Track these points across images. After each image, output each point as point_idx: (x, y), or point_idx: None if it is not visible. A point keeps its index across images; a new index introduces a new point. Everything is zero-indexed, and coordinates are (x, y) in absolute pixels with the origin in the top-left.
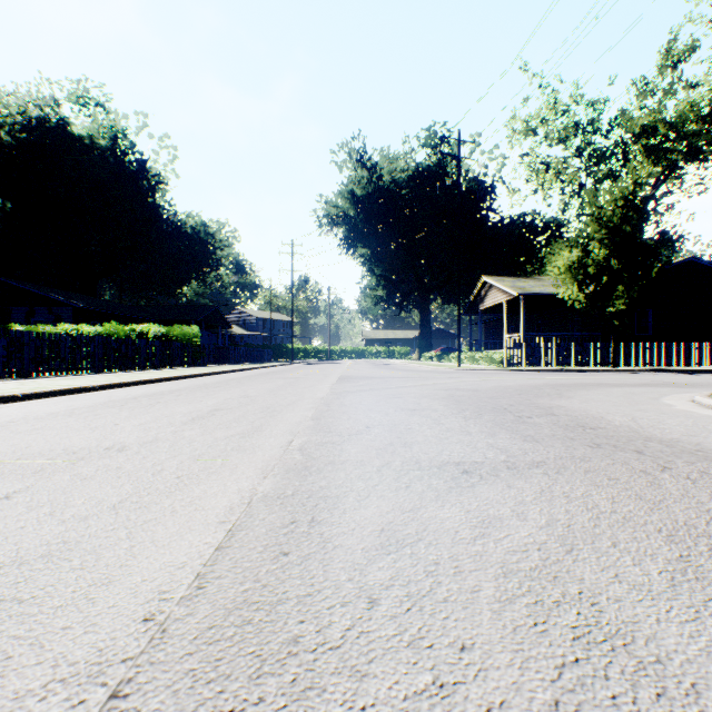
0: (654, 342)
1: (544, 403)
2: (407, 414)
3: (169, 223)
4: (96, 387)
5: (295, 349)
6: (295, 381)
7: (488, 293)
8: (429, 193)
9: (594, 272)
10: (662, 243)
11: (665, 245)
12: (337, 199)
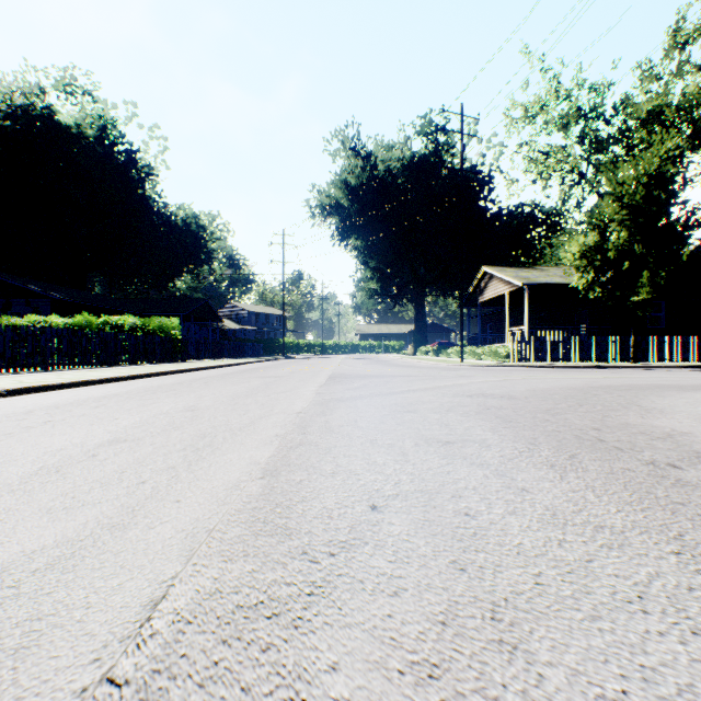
0: (668, 335)
1: (643, 424)
2: (440, 454)
3: (160, 215)
4: (2, 392)
5: (287, 344)
6: (275, 380)
7: (489, 284)
8: (425, 182)
9: (614, 257)
10: (691, 224)
11: (695, 226)
12: (330, 189)
